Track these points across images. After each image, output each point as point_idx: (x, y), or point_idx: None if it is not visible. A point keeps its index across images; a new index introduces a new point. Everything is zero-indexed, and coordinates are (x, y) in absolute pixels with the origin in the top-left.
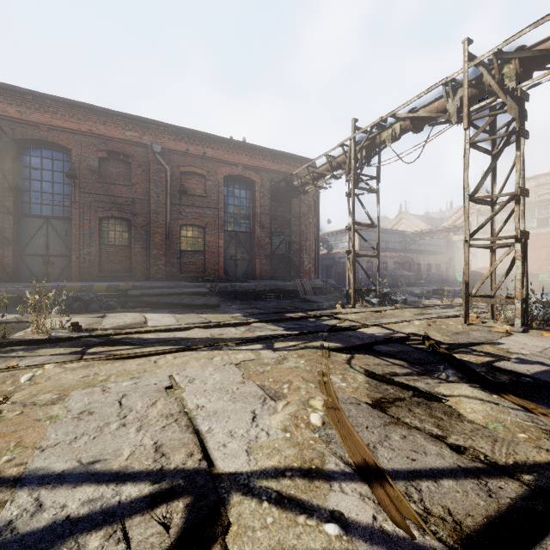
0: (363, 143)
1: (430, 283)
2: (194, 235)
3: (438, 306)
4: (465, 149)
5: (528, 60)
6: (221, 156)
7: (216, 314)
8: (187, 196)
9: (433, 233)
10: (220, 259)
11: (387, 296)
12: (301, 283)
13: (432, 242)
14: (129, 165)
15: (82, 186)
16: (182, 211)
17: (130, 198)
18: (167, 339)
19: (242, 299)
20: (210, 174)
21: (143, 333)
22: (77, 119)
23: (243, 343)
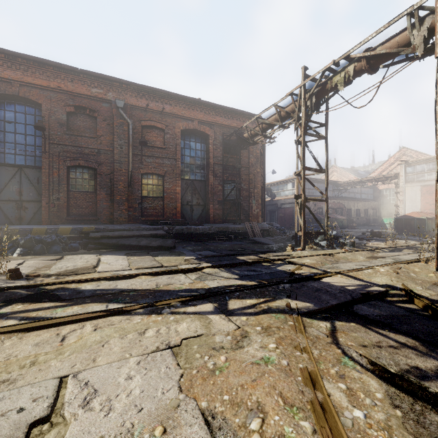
0: (313, 89)
1: (360, 225)
2: (154, 183)
3: (386, 248)
4: (437, 80)
5: None
6: (178, 112)
7: (170, 256)
8: (148, 147)
9: (363, 182)
10: (177, 204)
11: (334, 239)
12: (250, 225)
13: (361, 191)
14: (95, 119)
15: (52, 137)
16: (143, 161)
17: (95, 148)
18: (103, 292)
19: (197, 240)
20: (168, 127)
21: (83, 283)
22: (47, 76)
23: (190, 300)
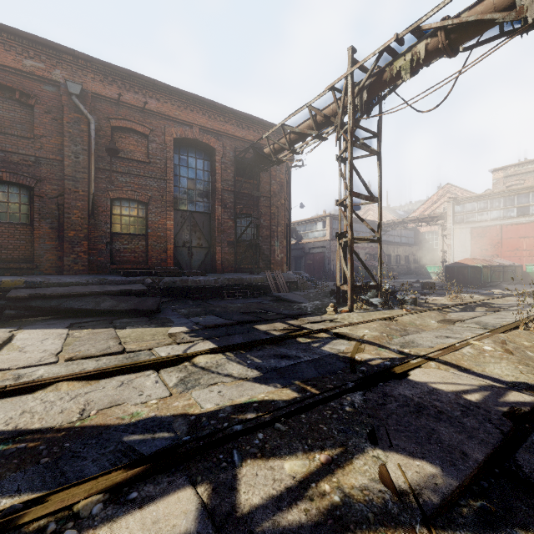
0: (364, 80)
1: (400, 275)
2: (132, 214)
3: (455, 307)
4: None
5: None
6: (169, 112)
7: (147, 327)
8: (122, 160)
9: (405, 223)
10: (168, 245)
11: (389, 295)
12: (272, 276)
13: (401, 233)
14: (31, 109)
15: None
16: (114, 180)
17: (31, 155)
18: None
19: (197, 298)
20: (154, 133)
21: None
22: None
23: (139, 480)
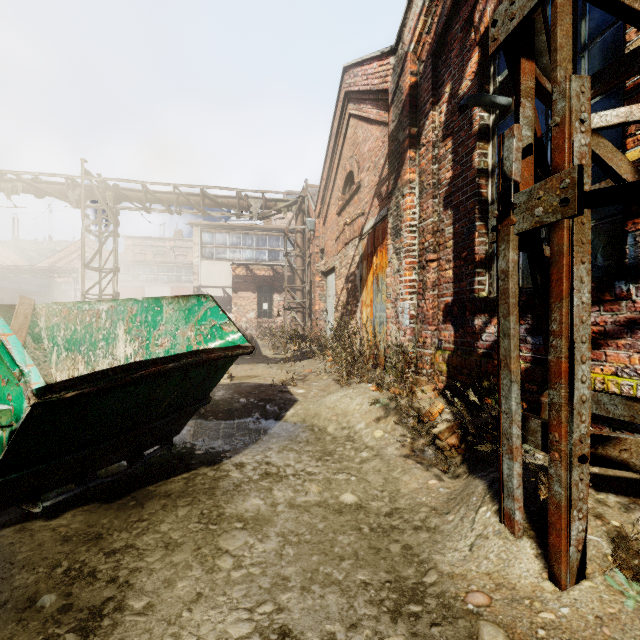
0: None
1: None
2: None
3: None
4: (83, 233)
5: (120, 195)
6: None
7: None
8: None
9: (34, 271)
10: None
11: None
12: None
13: (31, 281)
14: None
15: None
16: None
17: None
18: None
19: None
20: None
21: None
22: None
23: None
